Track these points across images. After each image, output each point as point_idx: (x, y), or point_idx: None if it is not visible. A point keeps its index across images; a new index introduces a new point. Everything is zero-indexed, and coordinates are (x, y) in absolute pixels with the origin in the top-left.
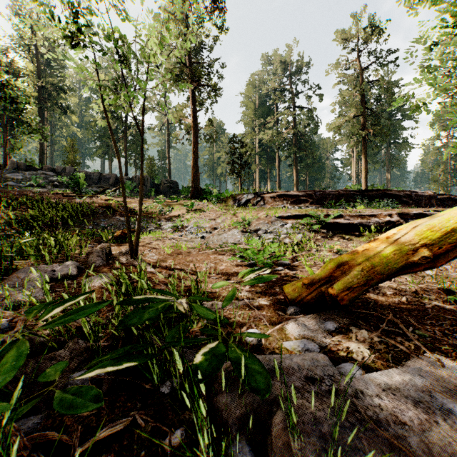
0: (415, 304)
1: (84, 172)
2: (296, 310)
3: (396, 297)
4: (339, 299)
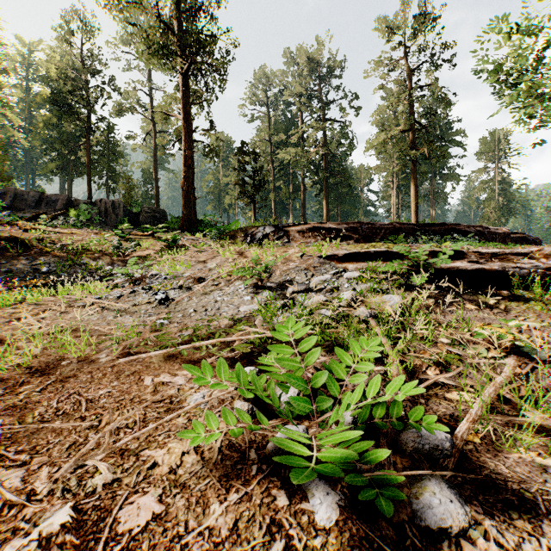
0: None
1: (12, 189)
2: None
3: None
4: None
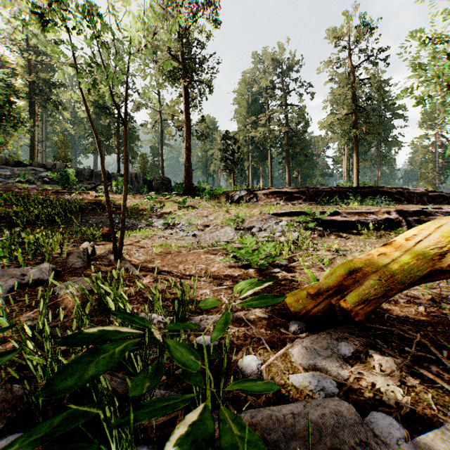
0: (435, 316)
1: (75, 168)
2: (301, 327)
3: (411, 306)
4: (353, 314)
